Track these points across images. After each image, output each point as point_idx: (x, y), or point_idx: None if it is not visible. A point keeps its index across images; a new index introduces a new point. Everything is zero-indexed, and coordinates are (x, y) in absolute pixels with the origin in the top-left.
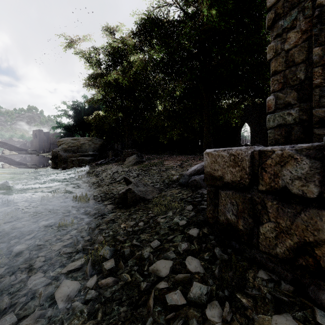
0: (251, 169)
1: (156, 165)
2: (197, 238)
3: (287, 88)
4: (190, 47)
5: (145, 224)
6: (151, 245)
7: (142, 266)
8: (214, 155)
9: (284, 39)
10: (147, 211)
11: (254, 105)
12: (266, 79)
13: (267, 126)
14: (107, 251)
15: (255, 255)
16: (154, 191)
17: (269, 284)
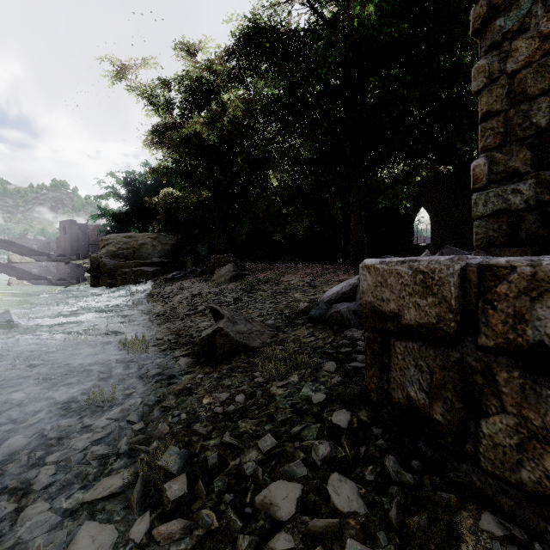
0: (461, 303)
1: (268, 282)
2: (348, 432)
3: (511, 143)
4: (327, 75)
5: (249, 399)
6: (259, 446)
7: (241, 494)
8: (381, 271)
9: (506, 53)
10: (251, 371)
11: (436, 178)
12: (461, 131)
13: (472, 213)
14: (174, 458)
15: (470, 477)
16: (265, 331)
17: (509, 549)
